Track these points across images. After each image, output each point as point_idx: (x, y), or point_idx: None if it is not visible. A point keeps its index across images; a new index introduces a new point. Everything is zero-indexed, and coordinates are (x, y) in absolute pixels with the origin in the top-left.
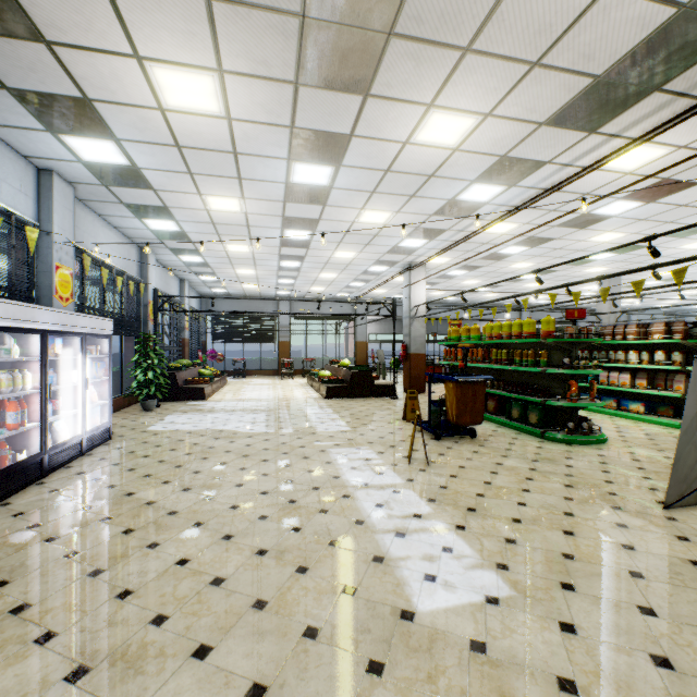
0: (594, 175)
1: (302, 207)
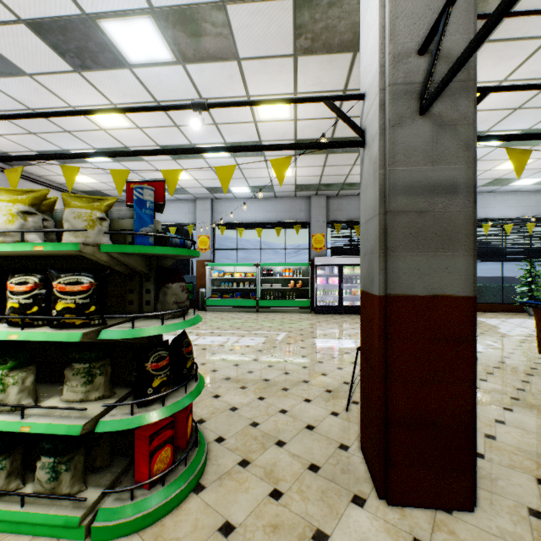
0: None
1: None
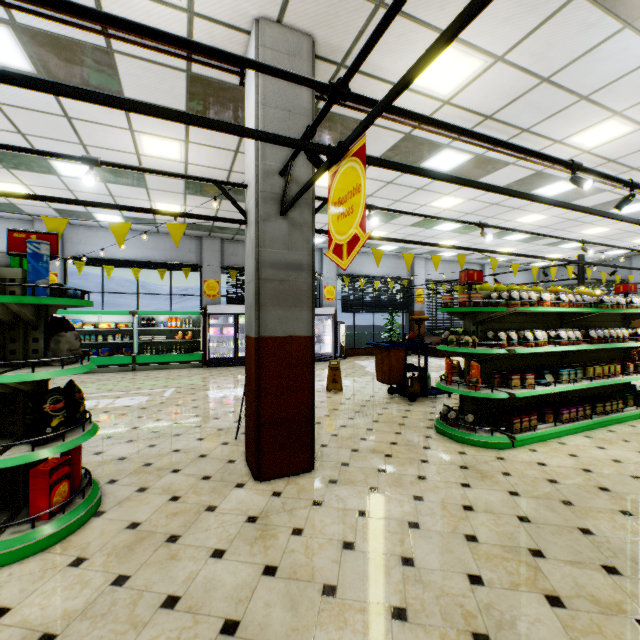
0: (474, 92)
1: (399, 220)
